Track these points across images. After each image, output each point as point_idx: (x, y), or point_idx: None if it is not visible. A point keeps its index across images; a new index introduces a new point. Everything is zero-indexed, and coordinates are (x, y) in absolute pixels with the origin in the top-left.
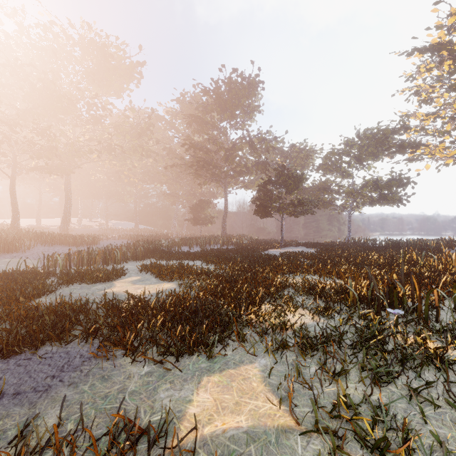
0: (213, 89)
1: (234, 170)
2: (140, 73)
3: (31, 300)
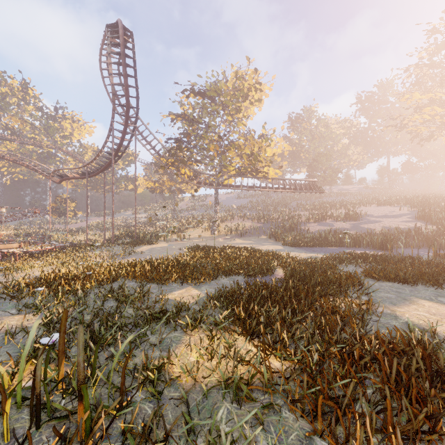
0: None
1: None
2: None
3: (390, 282)
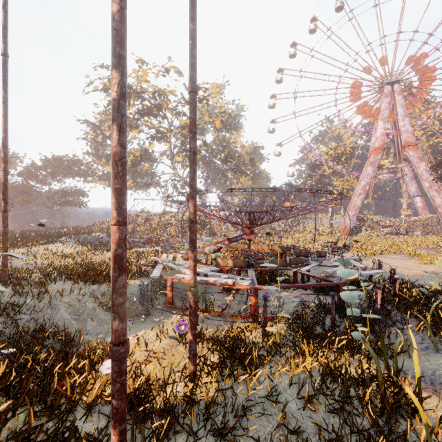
0: None
1: None
2: None
3: None
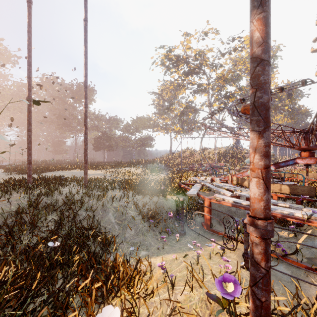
0: (70, 87)
1: (82, 129)
2: (16, 61)
3: None
